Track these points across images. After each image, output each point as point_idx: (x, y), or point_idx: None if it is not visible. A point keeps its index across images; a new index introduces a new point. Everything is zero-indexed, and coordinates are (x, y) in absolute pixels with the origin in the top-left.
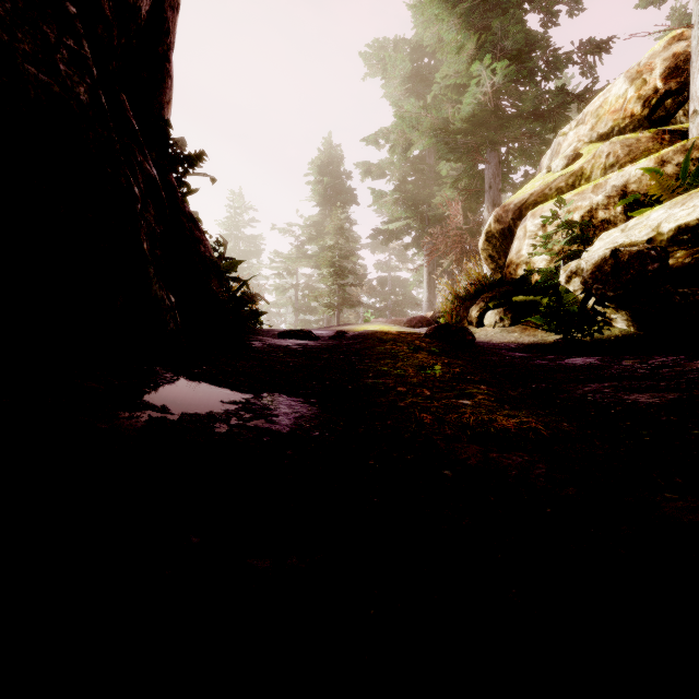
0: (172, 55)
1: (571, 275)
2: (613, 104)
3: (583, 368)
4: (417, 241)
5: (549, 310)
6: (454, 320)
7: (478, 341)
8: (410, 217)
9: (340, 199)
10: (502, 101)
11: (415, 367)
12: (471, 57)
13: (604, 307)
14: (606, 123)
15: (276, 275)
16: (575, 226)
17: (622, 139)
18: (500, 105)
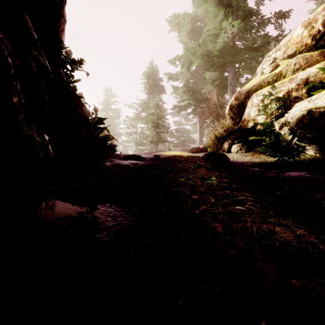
0: (64, 5)
1: (282, 125)
2: (295, 39)
3: (303, 180)
4: (194, 111)
5: (272, 144)
6: (215, 149)
7: (230, 161)
8: (190, 99)
9: (157, 91)
10: (237, 41)
11: (200, 178)
12: (221, 20)
13: (303, 143)
14: (292, 49)
15: (127, 127)
16: (281, 100)
17: (302, 55)
18: (235, 43)
